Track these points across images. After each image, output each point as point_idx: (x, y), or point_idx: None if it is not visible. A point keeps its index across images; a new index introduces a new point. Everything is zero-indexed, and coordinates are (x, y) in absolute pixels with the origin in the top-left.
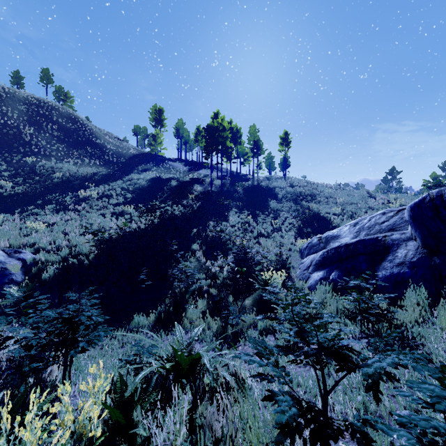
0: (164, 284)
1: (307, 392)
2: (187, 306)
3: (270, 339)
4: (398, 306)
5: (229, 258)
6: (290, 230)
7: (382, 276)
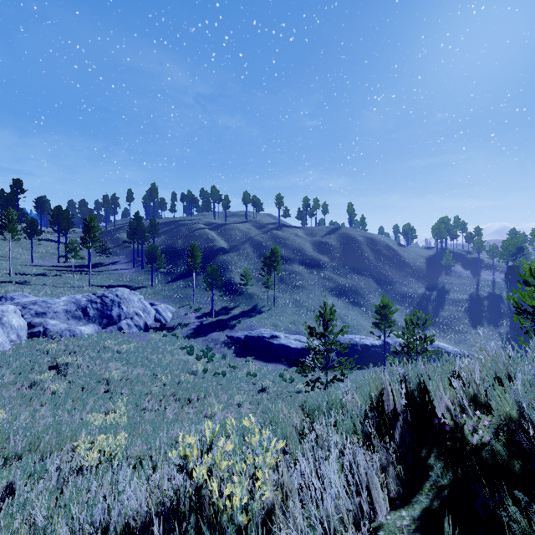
0: None
1: None
2: None
3: None
4: None
5: None
6: None
7: None
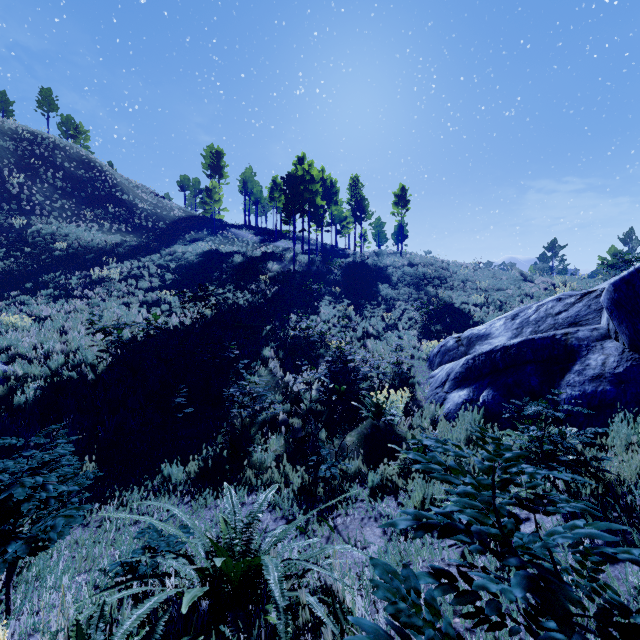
0: (216, 412)
1: (477, 634)
2: (253, 448)
3: (390, 505)
4: (598, 446)
5: (320, 369)
6: (410, 328)
7: (567, 397)
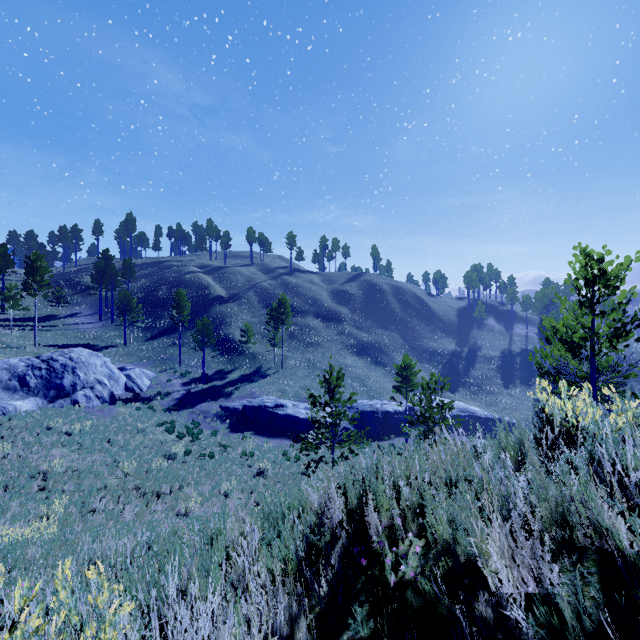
0: None
1: None
2: None
3: None
4: None
5: None
6: None
7: None
